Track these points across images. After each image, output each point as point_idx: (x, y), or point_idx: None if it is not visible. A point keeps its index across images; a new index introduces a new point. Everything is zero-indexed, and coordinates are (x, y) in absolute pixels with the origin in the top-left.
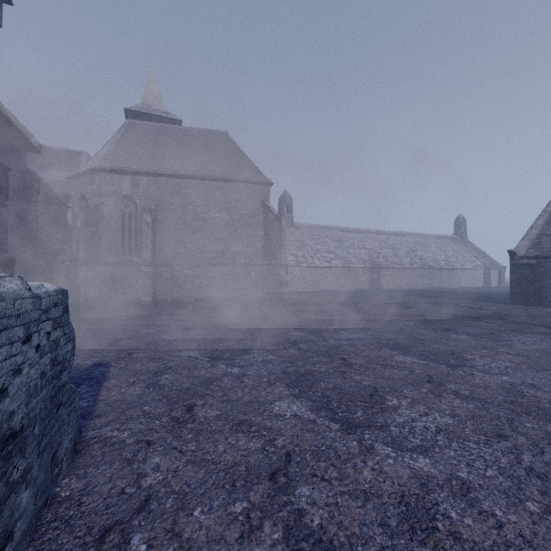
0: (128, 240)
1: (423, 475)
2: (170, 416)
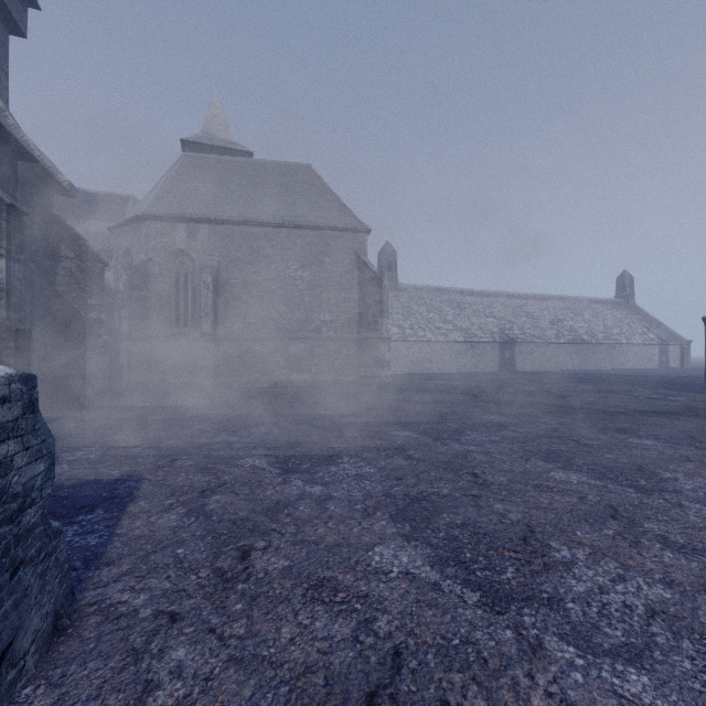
0: (184, 307)
1: None
2: (213, 567)
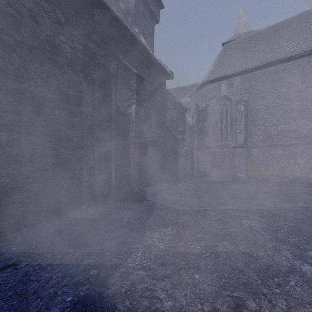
0: (225, 129)
1: None
2: None
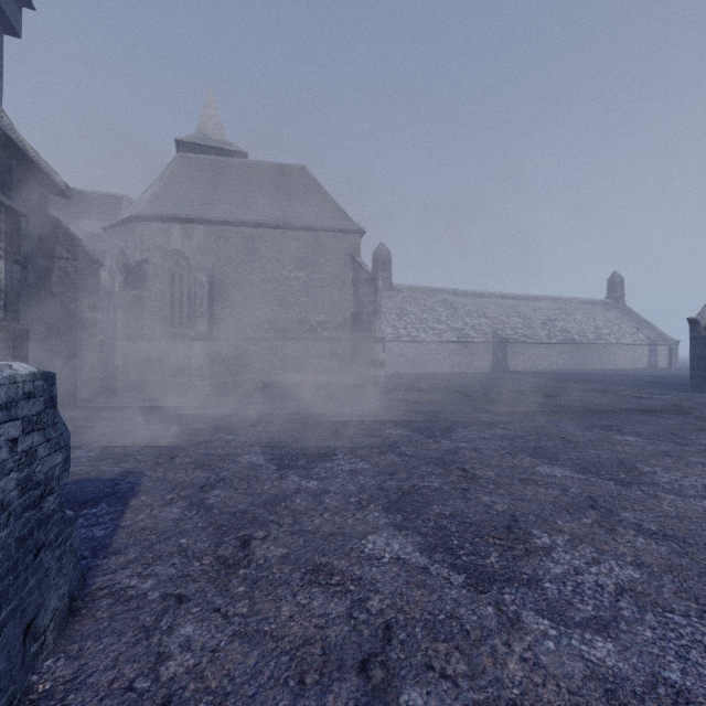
0: (179, 307)
1: (606, 674)
2: (215, 554)
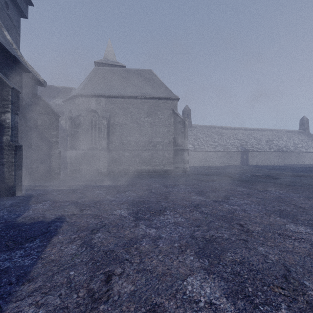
0: (94, 136)
1: None
2: (88, 288)
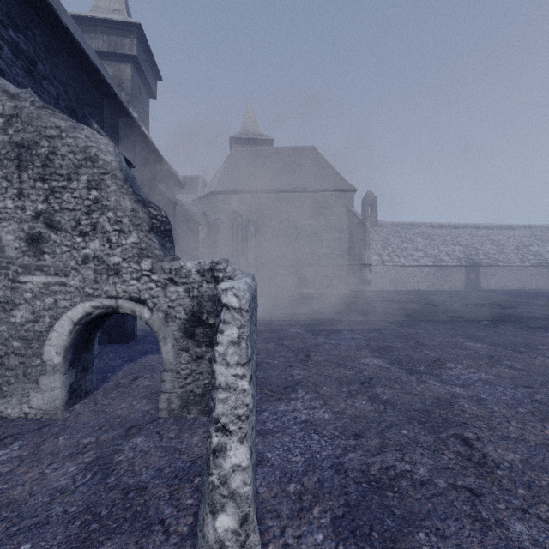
0: (236, 246)
1: (455, 393)
2: (297, 358)
